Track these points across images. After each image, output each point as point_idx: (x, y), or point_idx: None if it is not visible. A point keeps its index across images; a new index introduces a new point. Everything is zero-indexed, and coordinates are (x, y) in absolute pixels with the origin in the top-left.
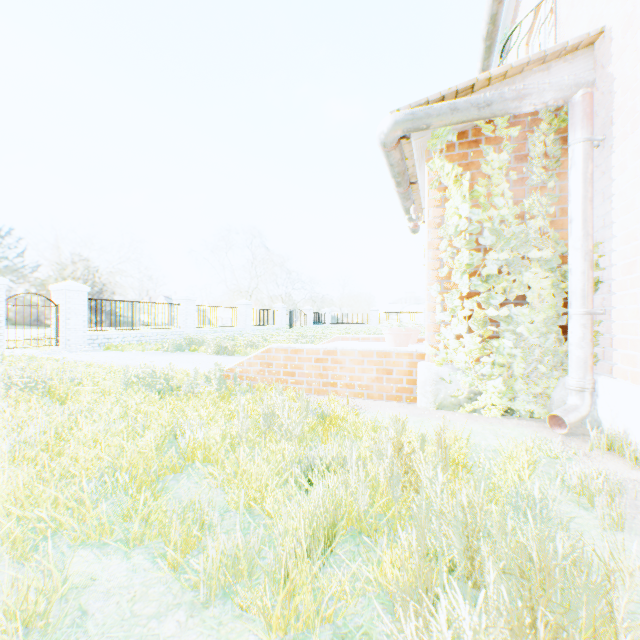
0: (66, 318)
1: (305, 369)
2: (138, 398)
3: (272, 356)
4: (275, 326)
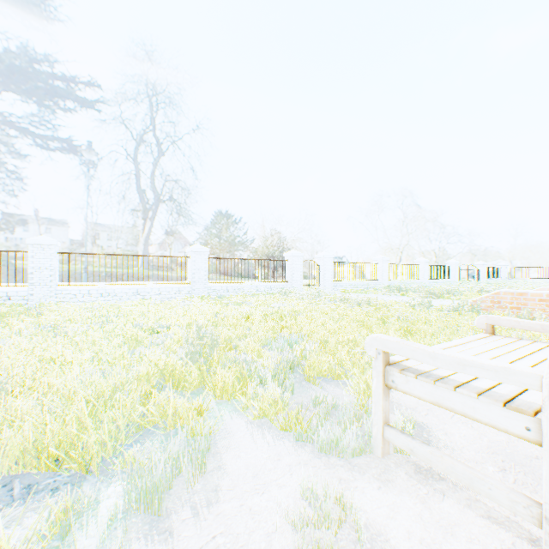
0: (323, 273)
1: (529, 305)
2: (427, 312)
3: (499, 297)
4: (447, 280)
